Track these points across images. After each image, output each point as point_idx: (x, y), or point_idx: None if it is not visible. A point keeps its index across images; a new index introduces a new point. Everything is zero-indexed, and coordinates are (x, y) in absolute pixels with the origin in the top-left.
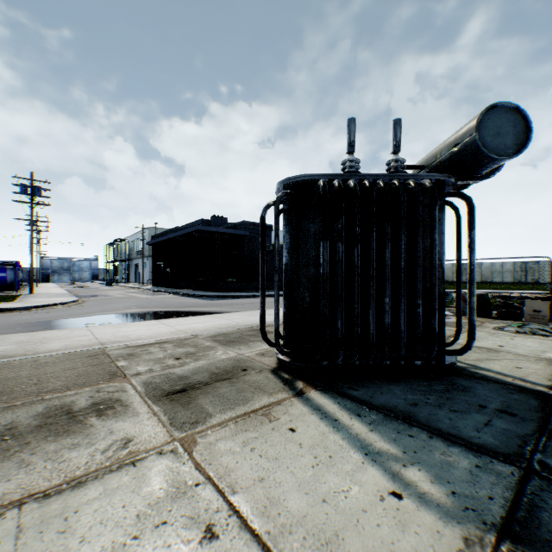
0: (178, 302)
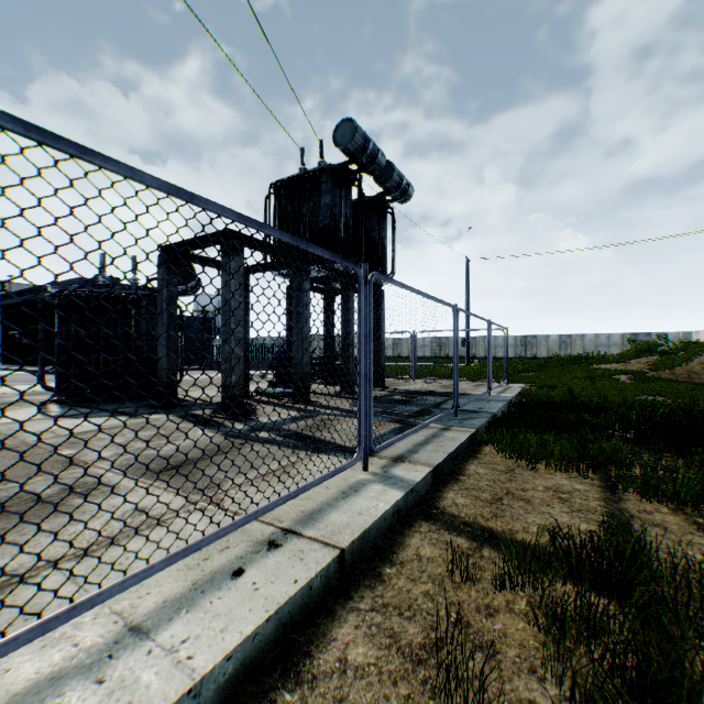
0: (27, 378)
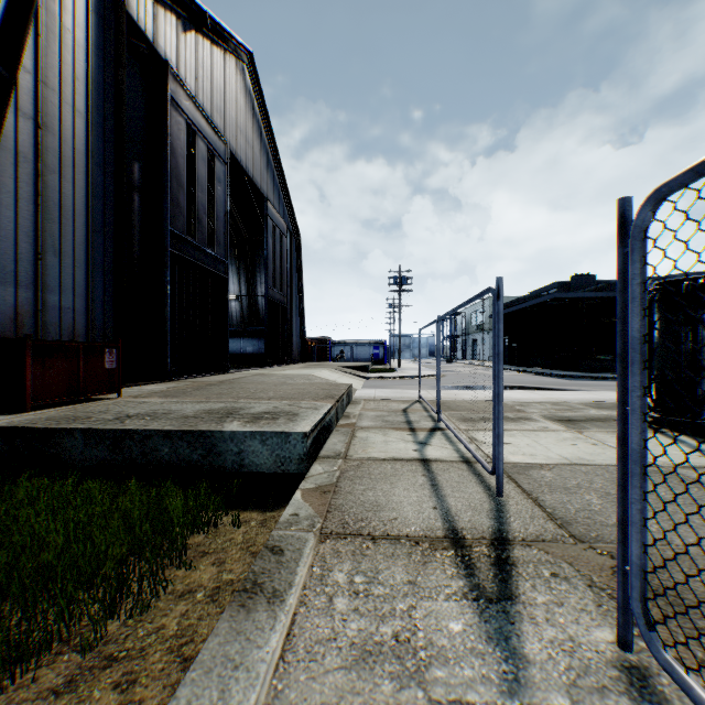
0: (534, 380)
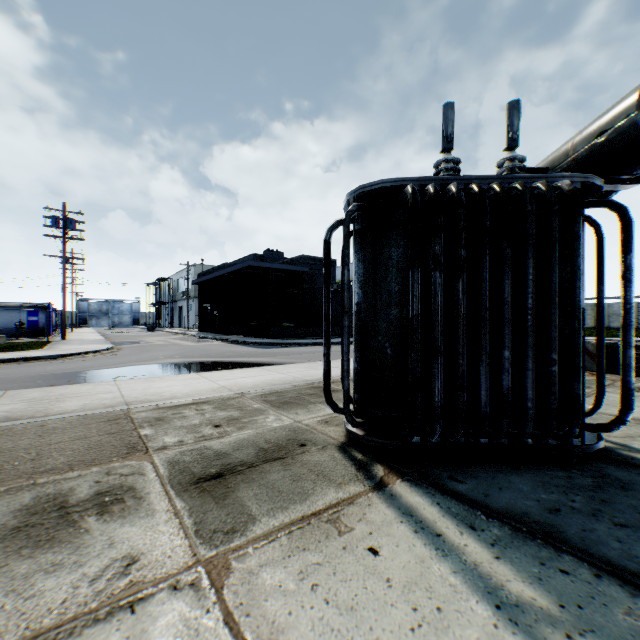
0: (226, 350)
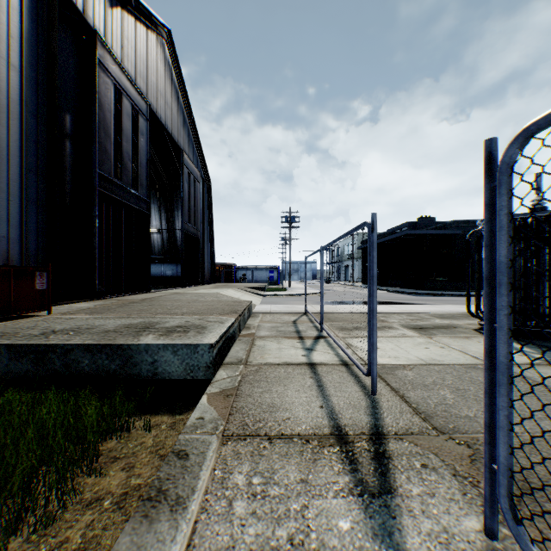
0: (392, 296)
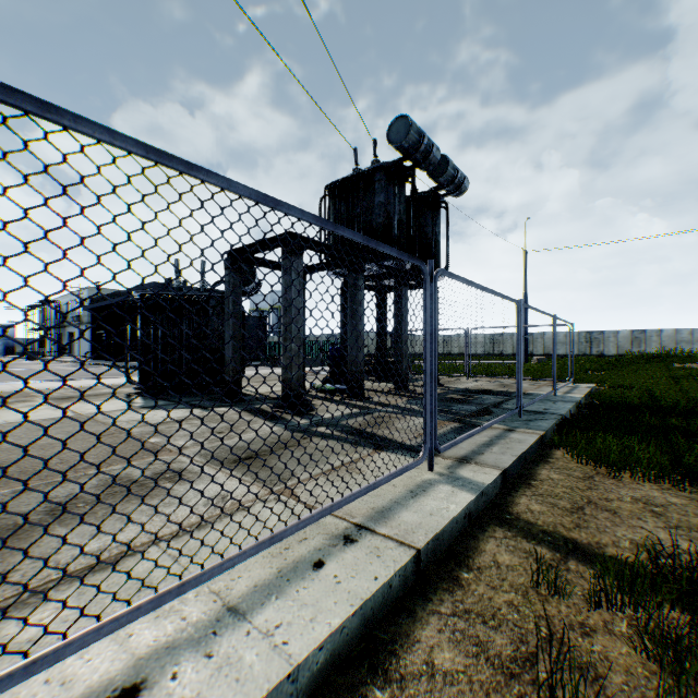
0: (111, 372)
